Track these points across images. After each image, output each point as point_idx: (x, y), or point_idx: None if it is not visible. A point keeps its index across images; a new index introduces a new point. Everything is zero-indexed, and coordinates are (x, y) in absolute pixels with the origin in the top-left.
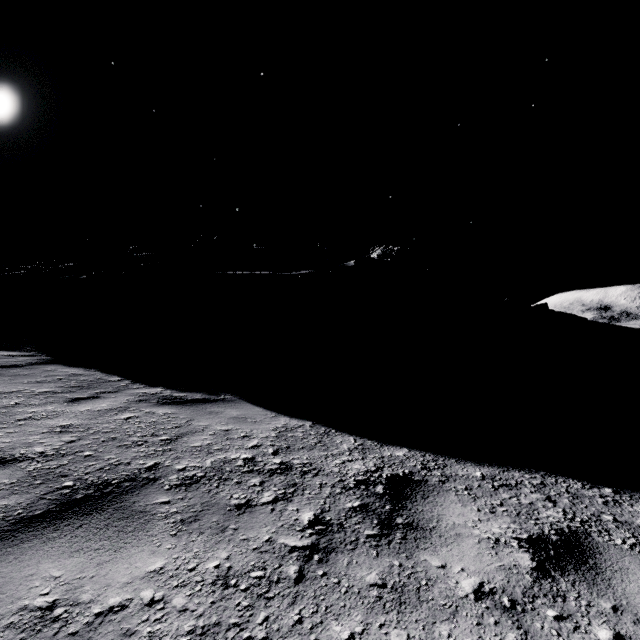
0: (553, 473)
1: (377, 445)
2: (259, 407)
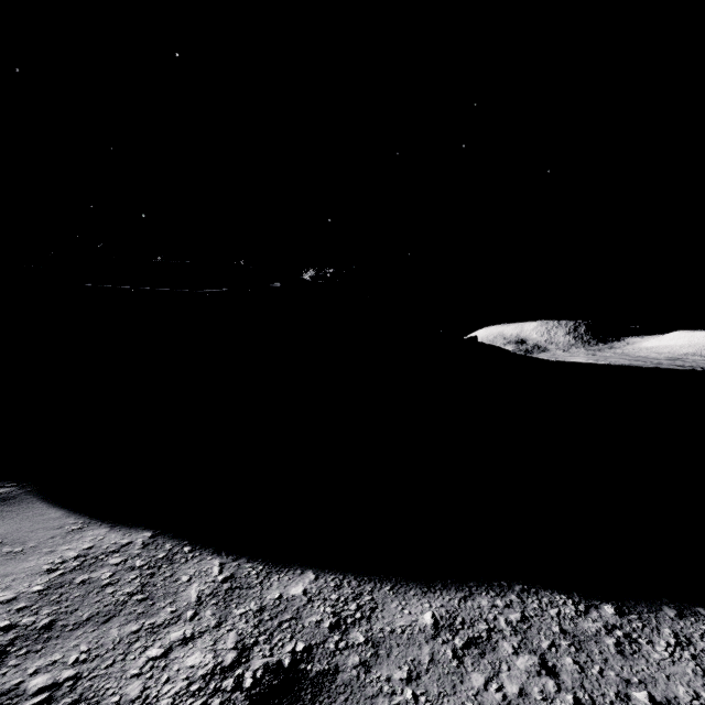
0: (531, 584)
1: (260, 573)
2: (58, 508)
